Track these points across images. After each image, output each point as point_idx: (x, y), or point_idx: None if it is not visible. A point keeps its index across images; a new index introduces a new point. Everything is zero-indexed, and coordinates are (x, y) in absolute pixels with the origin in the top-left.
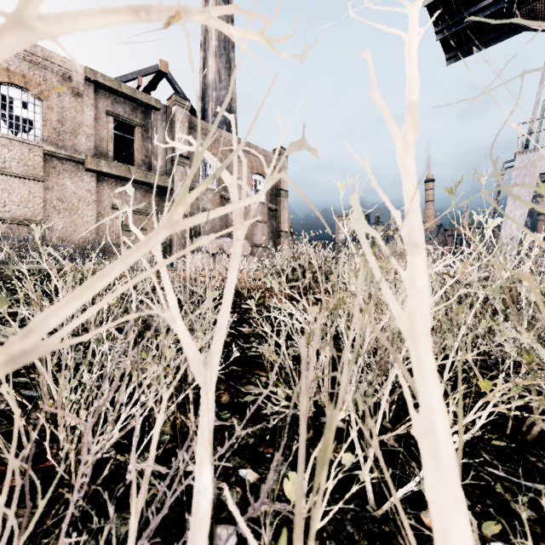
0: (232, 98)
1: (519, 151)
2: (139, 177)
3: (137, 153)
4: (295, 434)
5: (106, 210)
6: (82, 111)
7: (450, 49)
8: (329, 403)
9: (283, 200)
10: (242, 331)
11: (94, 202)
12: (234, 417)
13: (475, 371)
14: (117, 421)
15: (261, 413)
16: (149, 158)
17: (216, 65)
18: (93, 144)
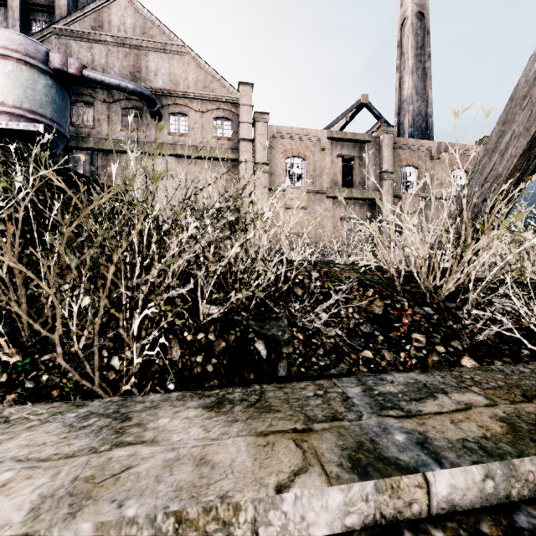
0: (428, 104)
1: None
2: (357, 195)
3: (356, 178)
4: None
5: (337, 222)
6: (324, 159)
7: None
8: None
9: None
10: None
11: (330, 217)
12: None
13: None
14: None
15: None
16: (363, 180)
17: (412, 81)
18: (330, 179)
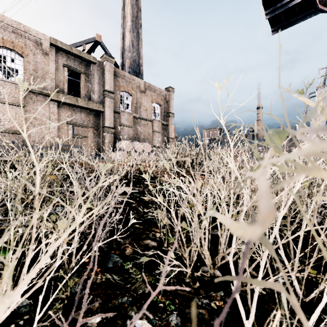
0: (140, 57)
1: (319, 86)
2: (83, 104)
3: (82, 90)
4: (183, 283)
5: (63, 125)
6: (48, 64)
7: (274, 25)
8: (209, 256)
9: (171, 119)
10: (144, 199)
11: (55, 119)
12: (134, 268)
13: (319, 231)
14: (39, 273)
15: (155, 263)
16: (89, 93)
17: (130, 37)
18: (55, 84)
